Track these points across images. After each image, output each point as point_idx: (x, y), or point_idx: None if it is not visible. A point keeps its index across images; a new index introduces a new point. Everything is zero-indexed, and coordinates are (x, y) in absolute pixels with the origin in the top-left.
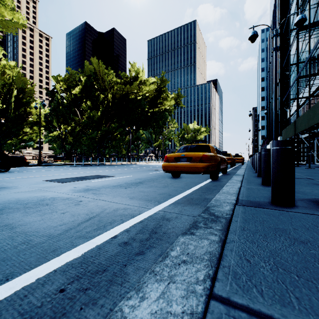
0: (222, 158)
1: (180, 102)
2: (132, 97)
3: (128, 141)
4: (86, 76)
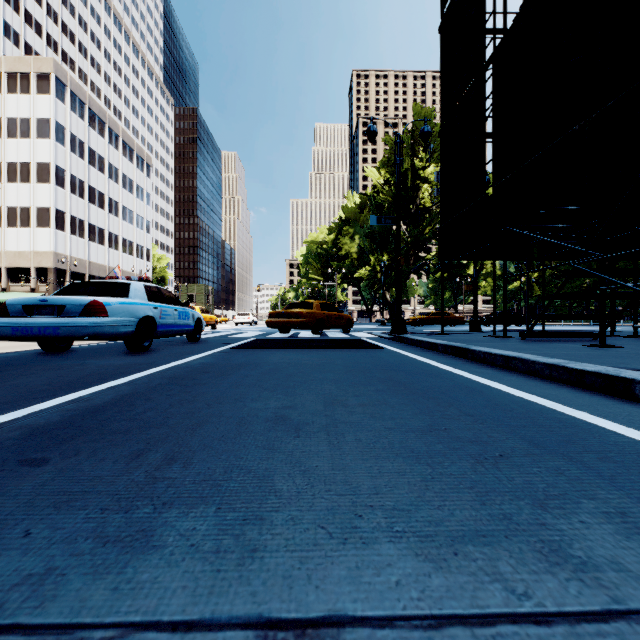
0: None
1: None
2: None
3: None
4: None
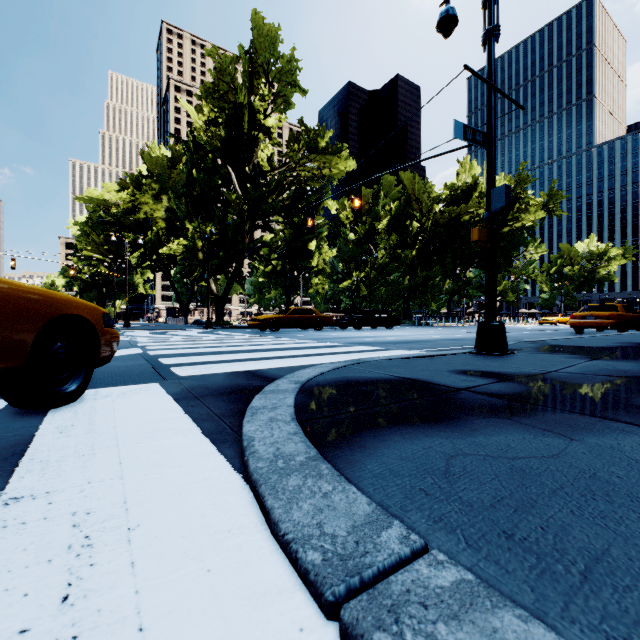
0: (632, 317)
1: (555, 208)
2: (465, 220)
3: (452, 290)
4: (394, 199)
